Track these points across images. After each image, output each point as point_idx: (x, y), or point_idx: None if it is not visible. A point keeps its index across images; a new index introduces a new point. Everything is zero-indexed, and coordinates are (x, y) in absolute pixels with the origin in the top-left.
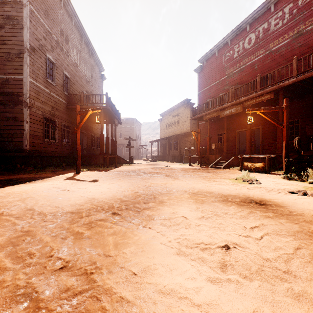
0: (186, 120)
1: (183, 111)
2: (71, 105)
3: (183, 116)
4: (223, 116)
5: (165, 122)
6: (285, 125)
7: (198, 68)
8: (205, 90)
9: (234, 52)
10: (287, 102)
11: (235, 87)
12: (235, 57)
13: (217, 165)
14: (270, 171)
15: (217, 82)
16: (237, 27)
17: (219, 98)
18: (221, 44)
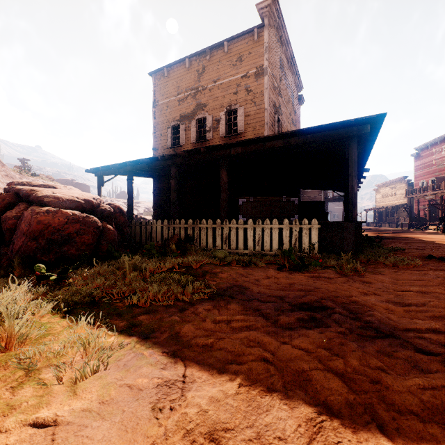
0: (403, 193)
1: (400, 185)
2: (327, 198)
3: (400, 189)
4: (425, 199)
5: (380, 192)
6: (443, 211)
7: (414, 154)
8: (420, 172)
9: (442, 150)
10: (444, 202)
11: (440, 177)
12: (442, 154)
13: (420, 228)
14: (439, 230)
15: (430, 169)
16: (443, 135)
17: (423, 188)
18: (432, 142)
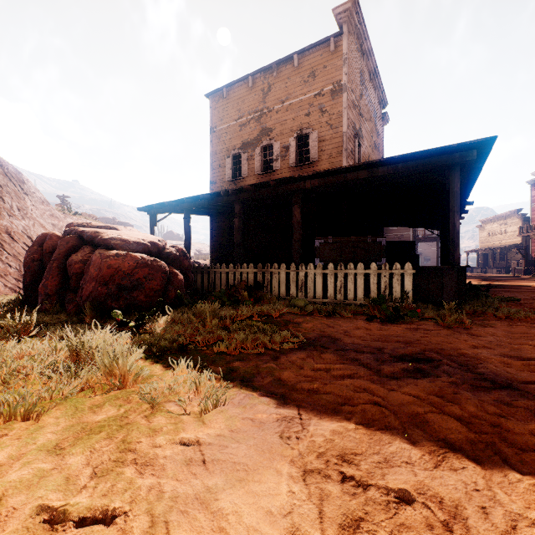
0: (516, 230)
1: (512, 221)
2: (416, 237)
3: (511, 225)
4: None
5: (486, 229)
6: None
7: (530, 181)
8: None
9: None
10: None
11: None
12: None
13: None
14: None
15: None
16: None
17: None
18: None
